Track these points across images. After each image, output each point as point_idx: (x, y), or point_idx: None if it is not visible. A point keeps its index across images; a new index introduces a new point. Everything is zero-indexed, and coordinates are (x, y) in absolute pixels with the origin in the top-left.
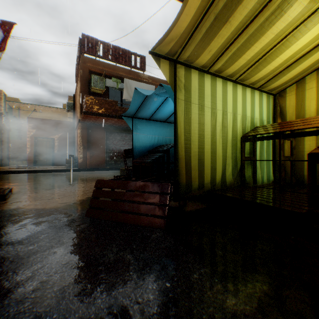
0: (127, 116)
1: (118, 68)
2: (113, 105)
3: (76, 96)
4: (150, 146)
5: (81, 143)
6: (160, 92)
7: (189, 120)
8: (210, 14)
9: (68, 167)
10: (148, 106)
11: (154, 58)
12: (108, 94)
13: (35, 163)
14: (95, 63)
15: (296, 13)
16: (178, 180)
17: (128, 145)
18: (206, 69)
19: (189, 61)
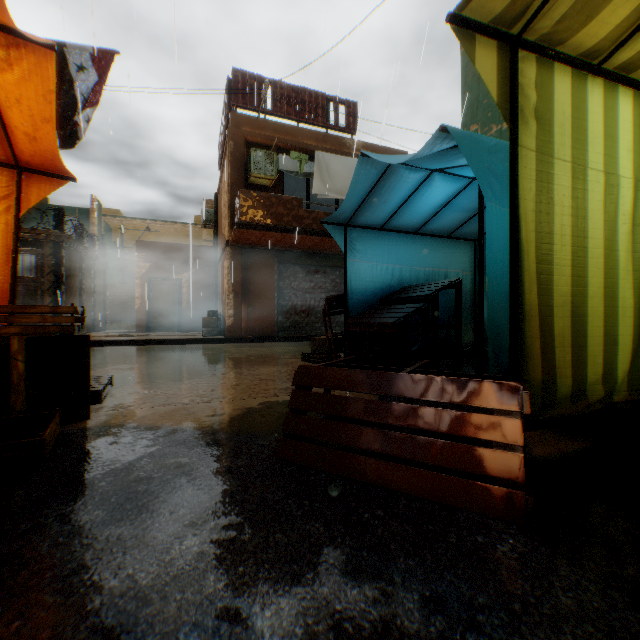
0: (334, 223)
1: (302, 132)
2: (294, 208)
3: (219, 197)
4: (383, 288)
5: (231, 287)
6: (432, 152)
7: (548, 206)
8: None
9: (206, 334)
10: (384, 198)
11: (460, 34)
12: (282, 186)
13: (148, 327)
14: (258, 125)
15: None
16: (523, 373)
17: (321, 289)
18: (594, 61)
19: (557, 35)
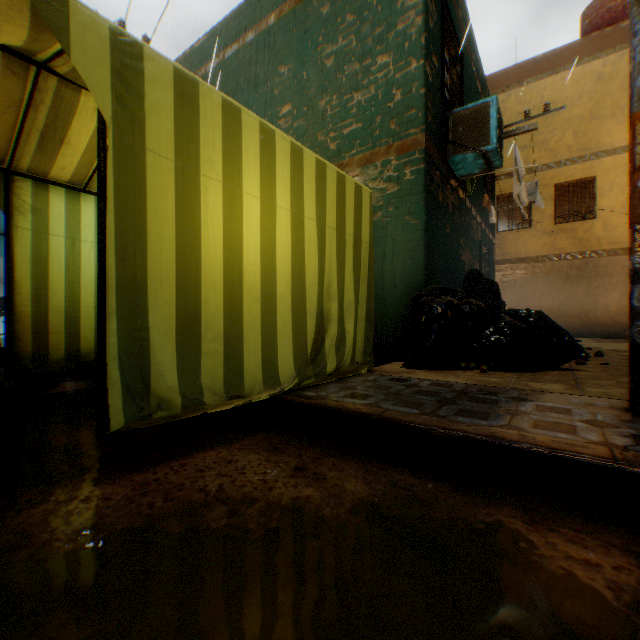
0: None
1: None
2: None
3: None
4: None
5: None
6: None
7: (46, 259)
8: (33, 128)
9: None
10: None
11: None
12: None
13: None
14: None
15: None
16: (17, 348)
17: None
18: (83, 186)
19: (37, 174)
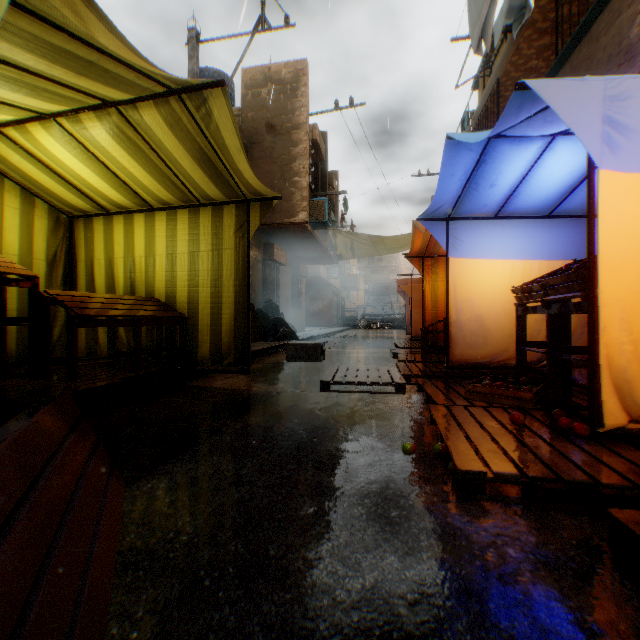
0: None
1: None
2: None
3: None
4: None
5: None
6: None
7: None
8: (100, 55)
9: None
10: None
11: None
12: None
13: None
14: None
15: (50, 109)
16: None
17: None
18: None
19: None
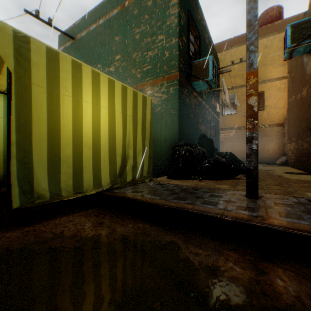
0: None
1: None
2: None
3: None
4: None
5: None
6: None
7: None
8: None
9: None
10: None
11: None
12: None
13: None
14: None
15: None
16: None
17: None
18: None
19: None
